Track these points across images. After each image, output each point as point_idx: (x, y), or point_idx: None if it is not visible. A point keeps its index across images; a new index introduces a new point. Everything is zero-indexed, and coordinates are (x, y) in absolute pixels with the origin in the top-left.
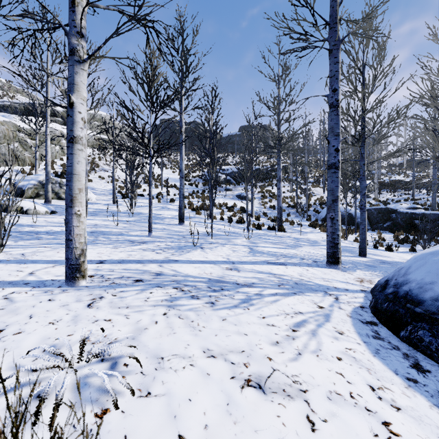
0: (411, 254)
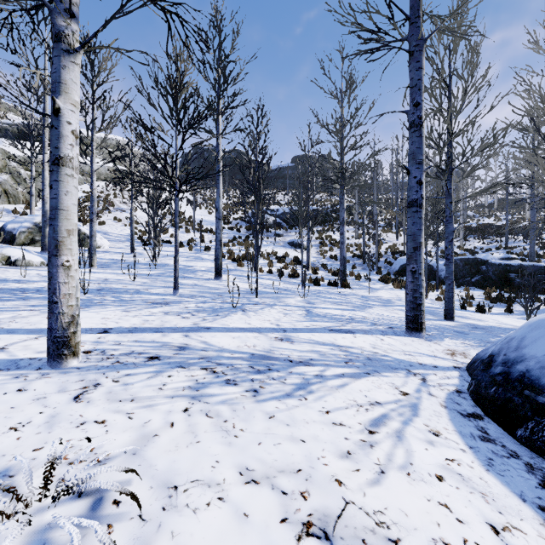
0: (508, 317)
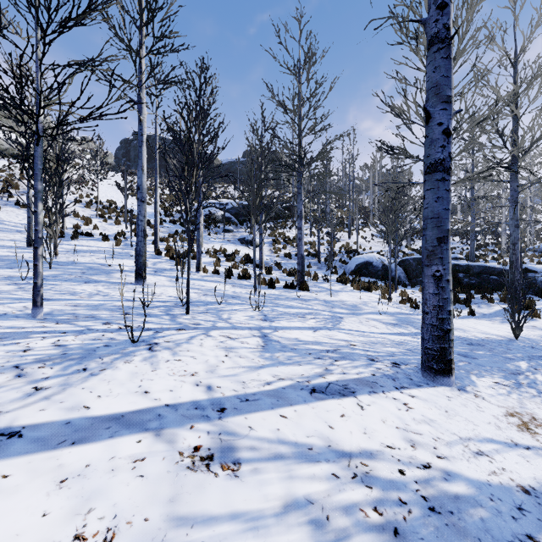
0: (474, 320)
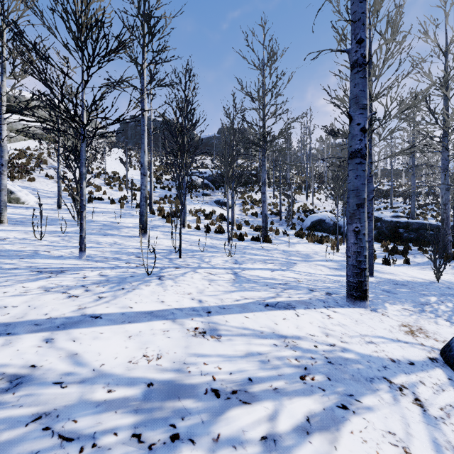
0: (408, 268)
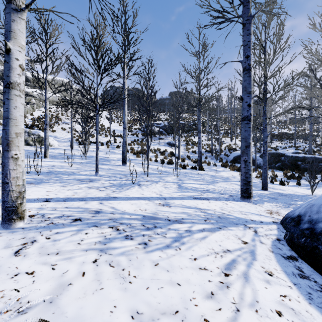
0: (298, 187)
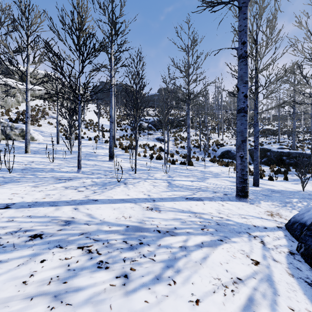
0: (286, 183)
